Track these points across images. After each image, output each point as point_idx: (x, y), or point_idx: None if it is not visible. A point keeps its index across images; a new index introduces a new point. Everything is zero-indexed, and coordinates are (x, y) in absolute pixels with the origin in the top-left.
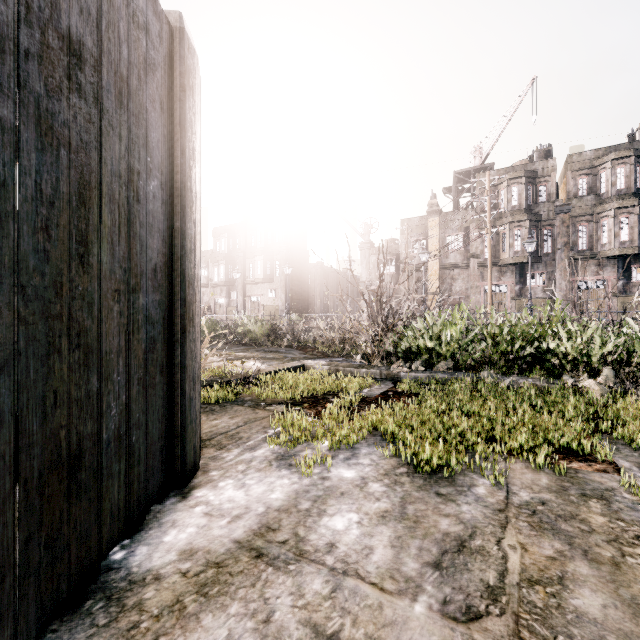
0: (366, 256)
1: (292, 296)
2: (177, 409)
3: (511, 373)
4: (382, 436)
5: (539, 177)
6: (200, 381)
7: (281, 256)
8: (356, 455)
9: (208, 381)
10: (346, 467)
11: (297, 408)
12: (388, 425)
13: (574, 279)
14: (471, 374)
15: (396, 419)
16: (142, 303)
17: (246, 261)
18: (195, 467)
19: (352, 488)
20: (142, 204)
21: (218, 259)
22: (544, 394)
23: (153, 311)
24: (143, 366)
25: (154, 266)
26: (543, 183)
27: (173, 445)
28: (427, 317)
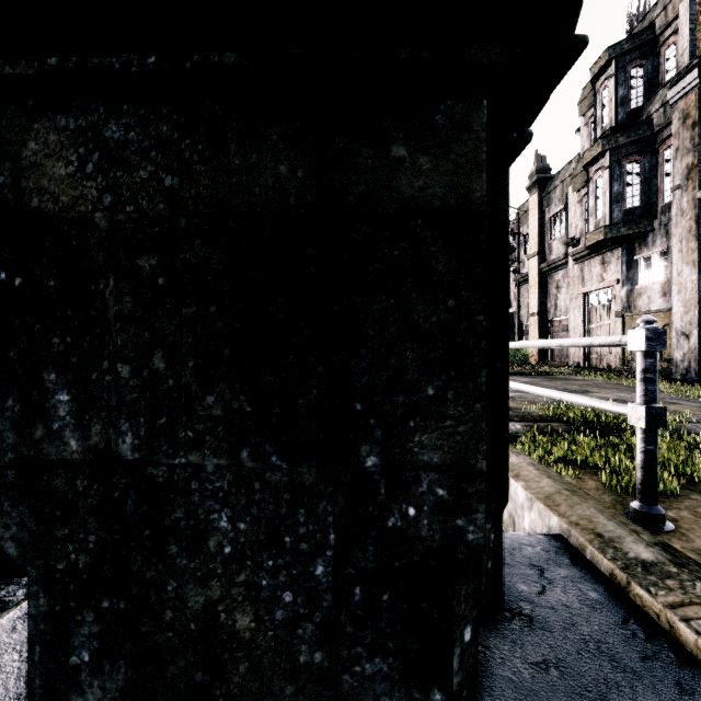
0: None
1: None
2: None
3: None
4: None
5: (662, 31)
6: None
7: None
8: None
9: None
10: None
11: None
12: None
13: None
14: None
15: None
16: None
17: None
18: None
19: None
20: None
21: None
22: None
23: None
24: None
25: None
26: (670, 39)
27: None
28: None
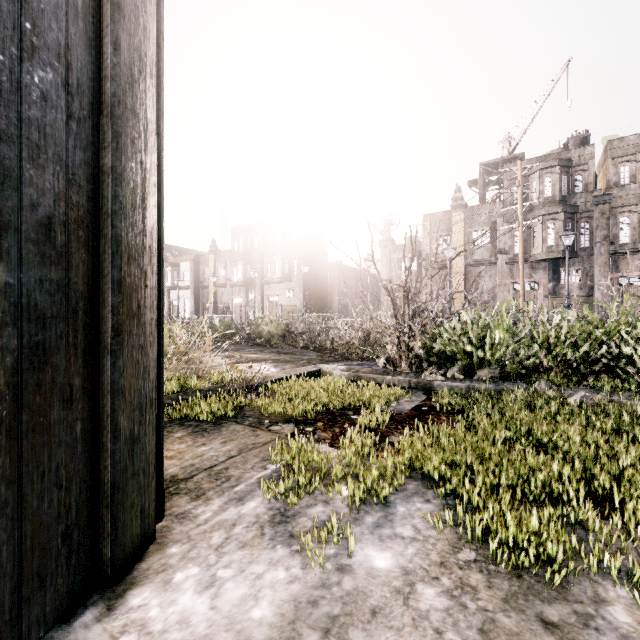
0: (386, 254)
1: (310, 295)
2: (106, 458)
3: (576, 385)
4: (424, 480)
5: (575, 166)
6: (162, 405)
7: (299, 255)
8: (390, 517)
9: (205, 390)
10: (377, 544)
11: (308, 429)
12: (433, 464)
13: (615, 275)
14: (523, 385)
15: (444, 456)
16: (6, 282)
17: (264, 260)
18: (145, 540)
19: (390, 598)
20: (6, 99)
21: (236, 259)
22: (632, 415)
23: (42, 298)
24: (9, 397)
25: (45, 219)
26: (579, 172)
27: (100, 515)
28: (465, 315)
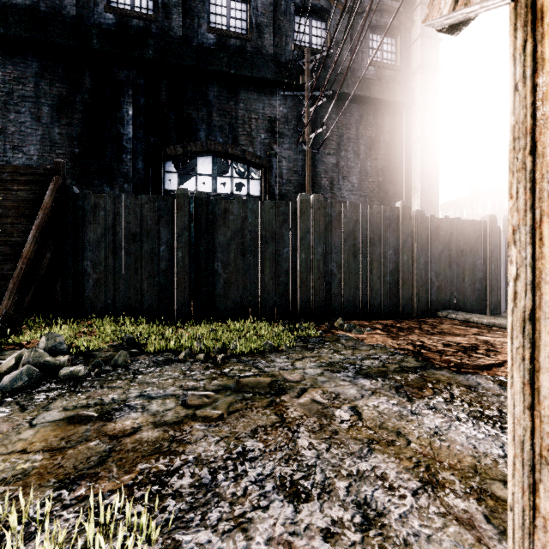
0: None
1: None
2: None
3: None
4: None
5: None
6: None
7: None
8: None
9: None
10: None
11: None
12: None
13: None
14: None
15: None
16: None
17: None
18: None
19: None
20: None
21: None
22: None
23: None
24: None
25: None
26: None
27: None
28: None
